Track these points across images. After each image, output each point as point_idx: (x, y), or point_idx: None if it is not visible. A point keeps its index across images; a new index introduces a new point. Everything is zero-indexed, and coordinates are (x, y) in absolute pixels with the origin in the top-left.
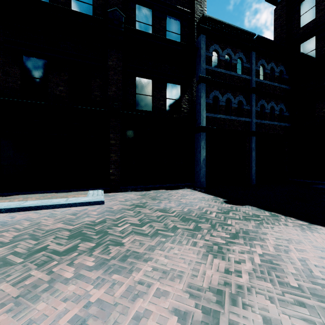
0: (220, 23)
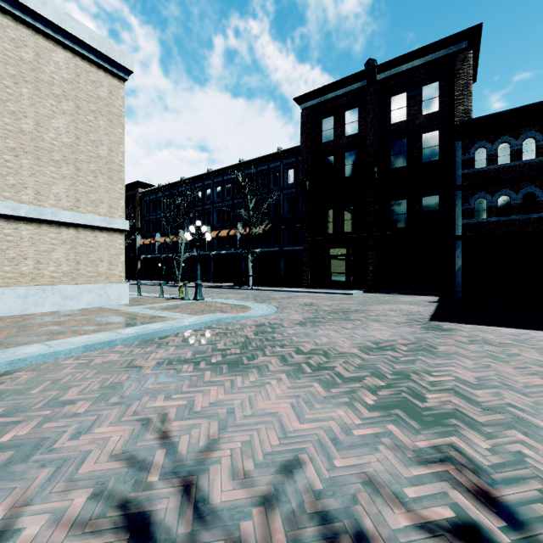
0: (483, 118)
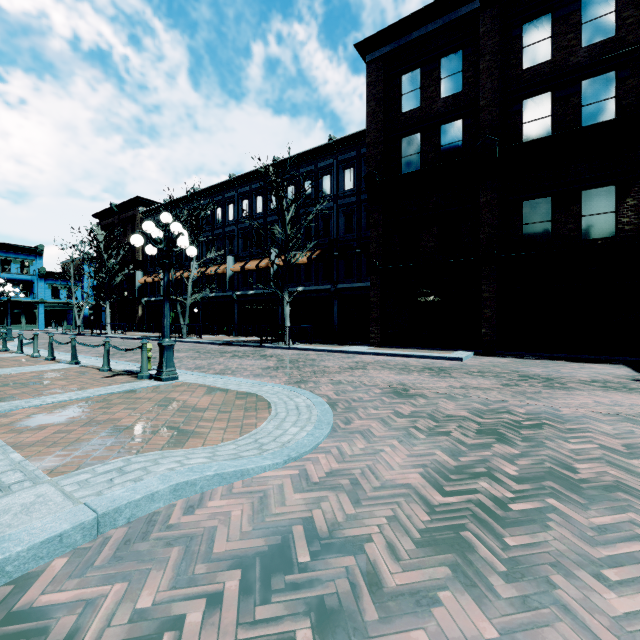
0: None
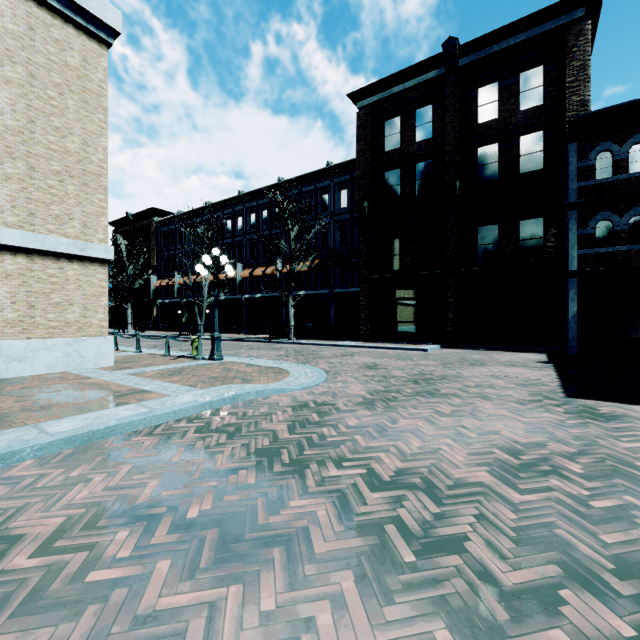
0: (609, 110)
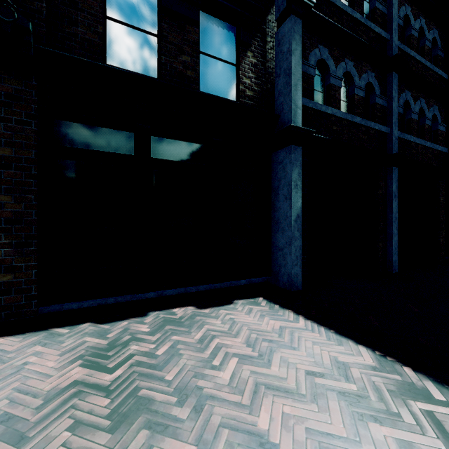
0: None
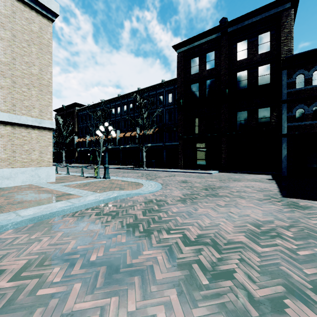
0: (302, 54)
